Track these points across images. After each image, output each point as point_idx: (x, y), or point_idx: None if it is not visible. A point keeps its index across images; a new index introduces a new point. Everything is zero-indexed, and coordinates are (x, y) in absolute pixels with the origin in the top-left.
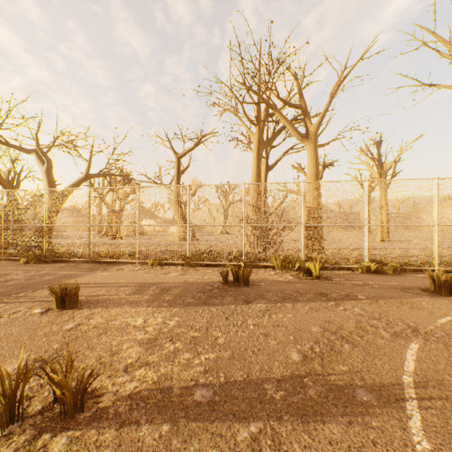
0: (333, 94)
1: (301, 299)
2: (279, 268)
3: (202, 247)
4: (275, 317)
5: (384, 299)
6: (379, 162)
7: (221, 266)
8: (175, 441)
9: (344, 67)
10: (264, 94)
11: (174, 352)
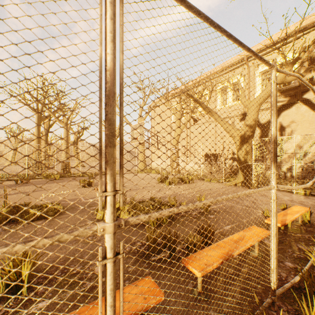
0: (74, 109)
1: (46, 183)
2: (45, 178)
3: (2, 172)
4: (34, 186)
5: (72, 181)
6: None
7: (14, 180)
8: (9, 195)
9: (75, 102)
10: (40, 102)
11: (3, 192)
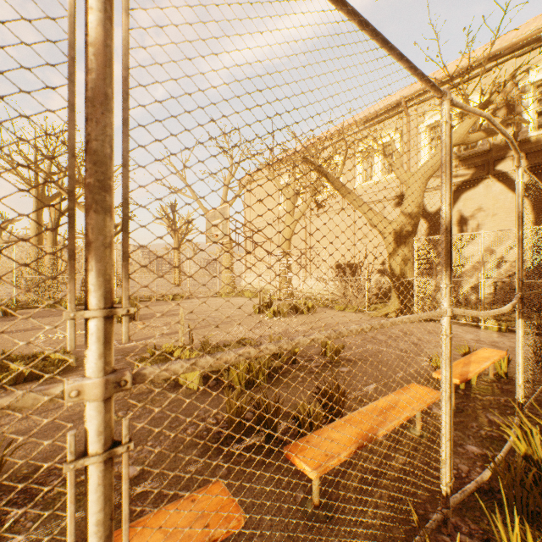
0: None
1: (51, 316)
2: (49, 307)
3: None
4: (28, 322)
5: None
6: (174, 221)
7: None
8: None
9: None
10: (41, 169)
11: None
